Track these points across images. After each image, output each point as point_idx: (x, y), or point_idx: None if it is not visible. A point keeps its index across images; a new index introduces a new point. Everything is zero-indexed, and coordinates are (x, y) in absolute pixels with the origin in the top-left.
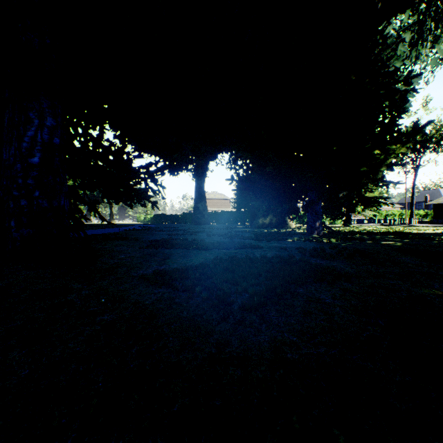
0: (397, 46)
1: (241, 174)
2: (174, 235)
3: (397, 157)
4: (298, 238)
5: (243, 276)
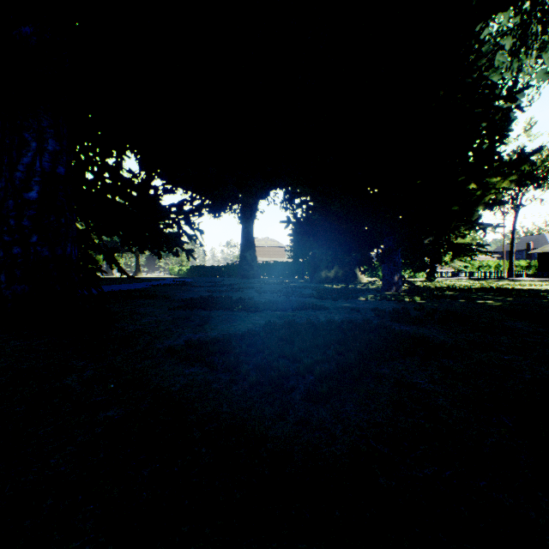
0: (494, 55)
1: (300, 215)
2: (215, 292)
3: (498, 193)
4: (373, 296)
5: (306, 349)
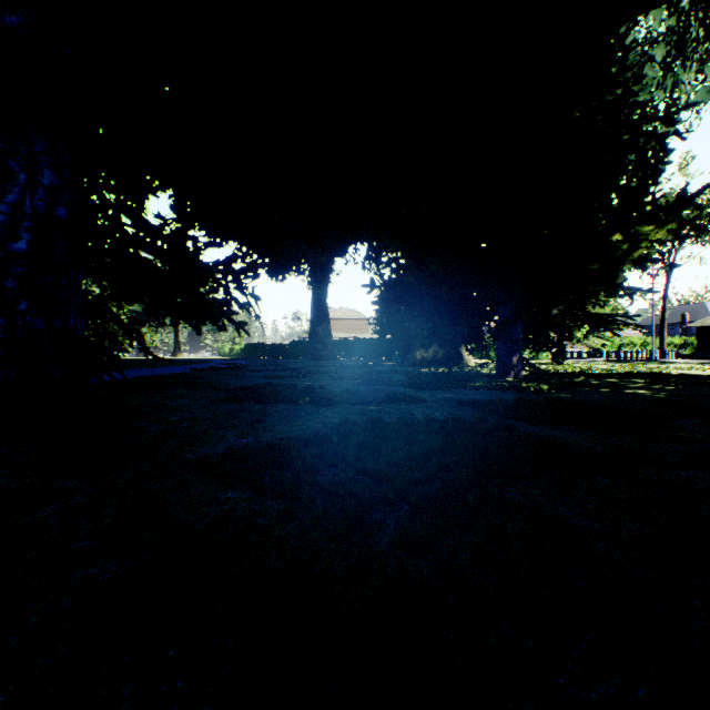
0: (640, 69)
1: (388, 277)
2: (276, 378)
3: (650, 247)
4: (485, 384)
5: (397, 461)
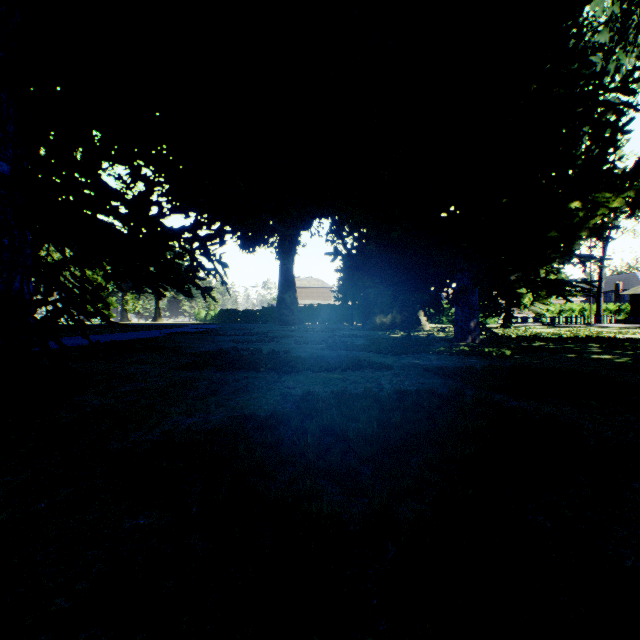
0: None
1: (351, 245)
2: (243, 343)
3: (606, 215)
4: (447, 348)
5: (371, 457)
